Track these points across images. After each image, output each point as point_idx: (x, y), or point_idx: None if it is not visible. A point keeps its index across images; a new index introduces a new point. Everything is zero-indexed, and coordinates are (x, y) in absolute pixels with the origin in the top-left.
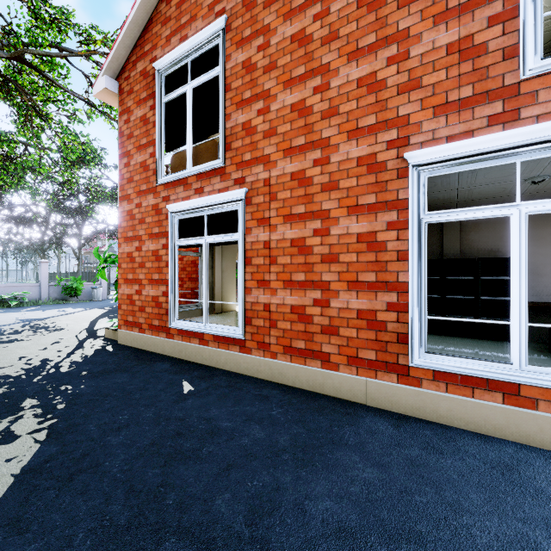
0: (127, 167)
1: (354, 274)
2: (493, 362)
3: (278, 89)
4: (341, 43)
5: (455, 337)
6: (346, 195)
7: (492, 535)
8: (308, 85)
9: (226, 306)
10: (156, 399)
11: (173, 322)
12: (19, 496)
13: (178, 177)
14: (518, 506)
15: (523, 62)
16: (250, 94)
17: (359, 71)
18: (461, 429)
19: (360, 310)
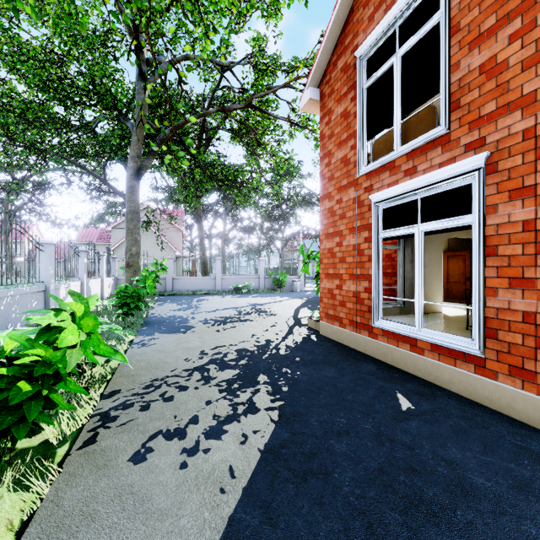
0: (328, 166)
1: None
2: None
3: None
4: None
5: None
6: None
7: None
8: None
9: (429, 307)
10: (370, 407)
11: (376, 321)
12: (266, 476)
13: (383, 163)
14: None
15: None
16: (493, 20)
17: None
18: None
19: None
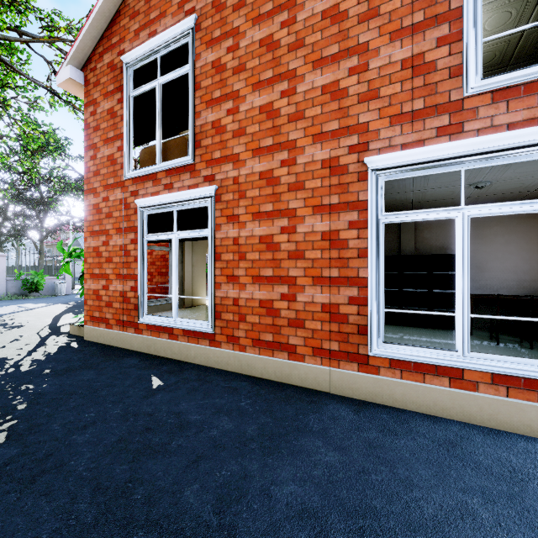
0: (94, 160)
1: (318, 270)
2: (441, 350)
3: (247, 91)
4: (307, 51)
5: (411, 327)
6: (311, 195)
7: (437, 505)
8: (276, 89)
9: (197, 300)
10: (124, 395)
11: (142, 317)
12: None
13: (147, 172)
14: (460, 478)
15: (466, 81)
16: (219, 93)
17: (323, 78)
18: (413, 411)
19: (324, 304)
